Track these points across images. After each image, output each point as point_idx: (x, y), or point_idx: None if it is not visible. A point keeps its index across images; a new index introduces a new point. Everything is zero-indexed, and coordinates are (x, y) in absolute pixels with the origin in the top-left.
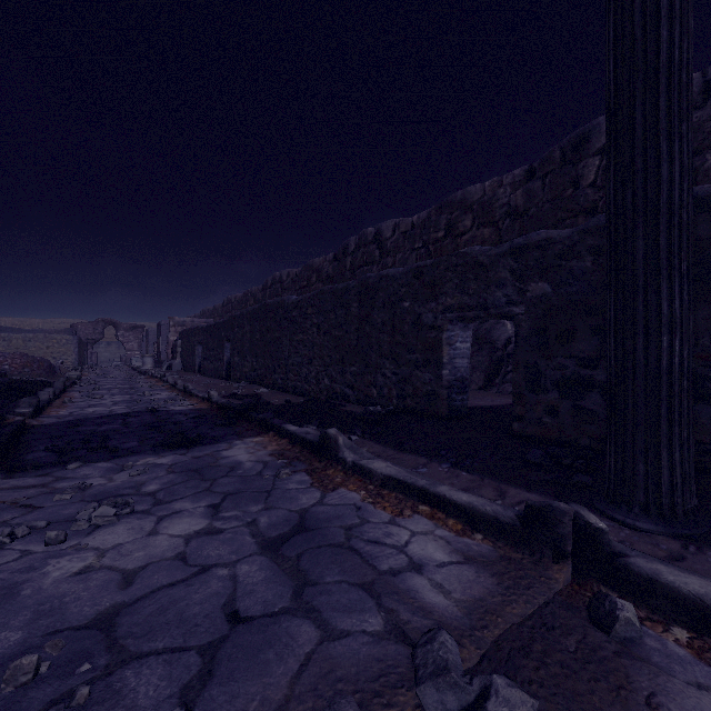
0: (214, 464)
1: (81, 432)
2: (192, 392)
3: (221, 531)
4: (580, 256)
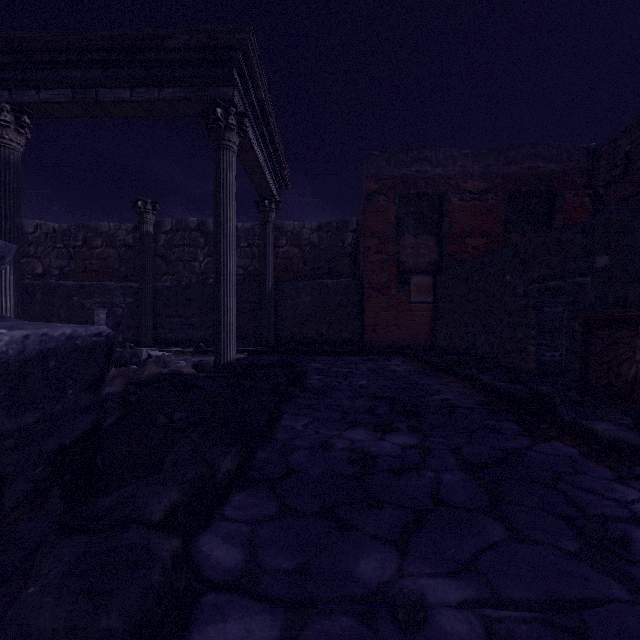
0: None
1: None
2: None
3: None
4: None
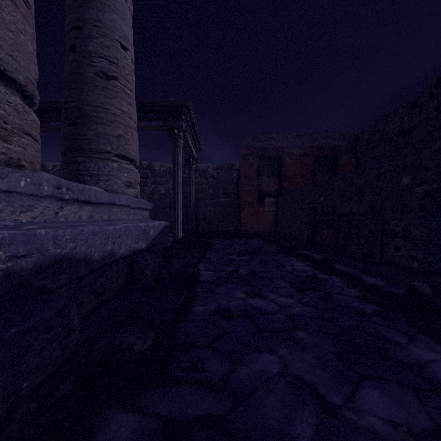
0: None
1: None
2: None
3: None
4: None
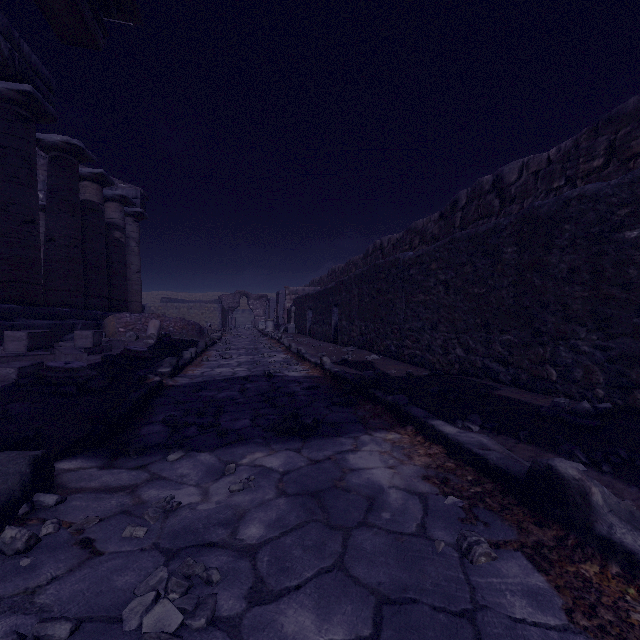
0: (341, 484)
1: (201, 399)
2: (305, 356)
3: None
4: None
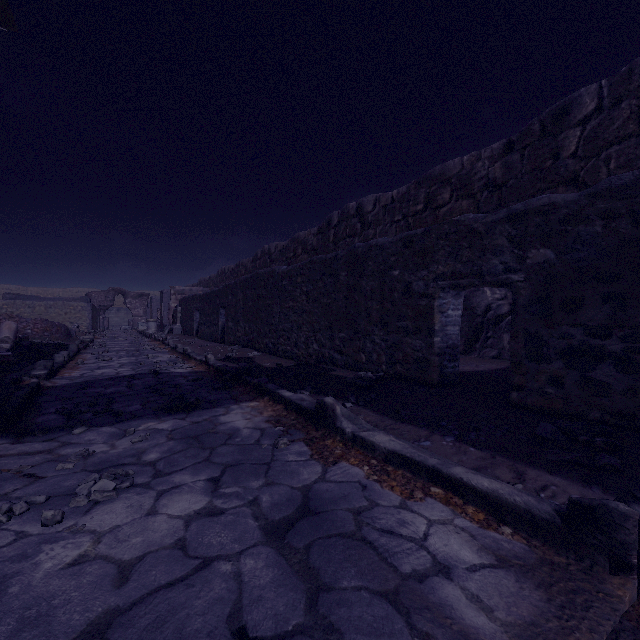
0: (213, 431)
1: (89, 394)
2: (191, 355)
3: (222, 512)
4: (588, 220)
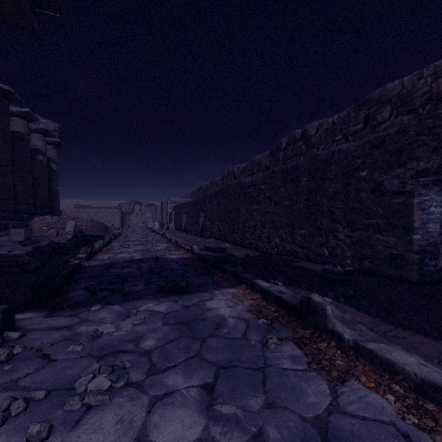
0: (201, 317)
1: (110, 274)
2: (181, 245)
3: None
4: None
